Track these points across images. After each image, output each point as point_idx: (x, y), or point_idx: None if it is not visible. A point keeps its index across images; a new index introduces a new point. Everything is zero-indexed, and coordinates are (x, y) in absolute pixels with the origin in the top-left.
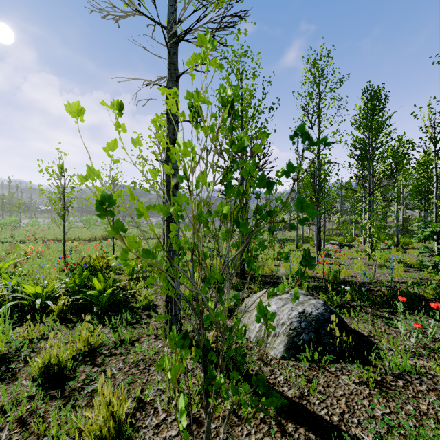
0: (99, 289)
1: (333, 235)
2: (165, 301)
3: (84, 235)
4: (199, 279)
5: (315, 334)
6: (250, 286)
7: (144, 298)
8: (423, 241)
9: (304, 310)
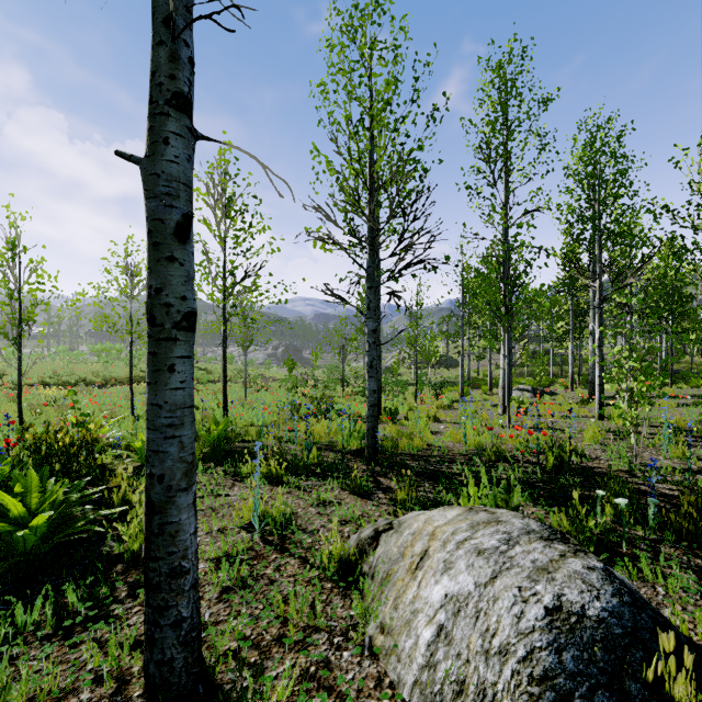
0: (18, 513)
1: (516, 375)
2: (145, 579)
3: (94, 376)
4: (283, 469)
5: (615, 698)
6: (389, 483)
7: (141, 528)
8: (666, 385)
9: (561, 599)
